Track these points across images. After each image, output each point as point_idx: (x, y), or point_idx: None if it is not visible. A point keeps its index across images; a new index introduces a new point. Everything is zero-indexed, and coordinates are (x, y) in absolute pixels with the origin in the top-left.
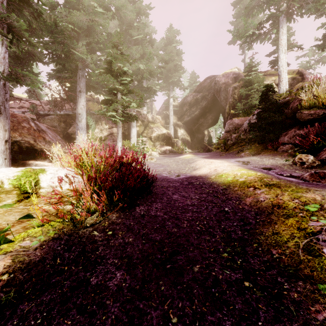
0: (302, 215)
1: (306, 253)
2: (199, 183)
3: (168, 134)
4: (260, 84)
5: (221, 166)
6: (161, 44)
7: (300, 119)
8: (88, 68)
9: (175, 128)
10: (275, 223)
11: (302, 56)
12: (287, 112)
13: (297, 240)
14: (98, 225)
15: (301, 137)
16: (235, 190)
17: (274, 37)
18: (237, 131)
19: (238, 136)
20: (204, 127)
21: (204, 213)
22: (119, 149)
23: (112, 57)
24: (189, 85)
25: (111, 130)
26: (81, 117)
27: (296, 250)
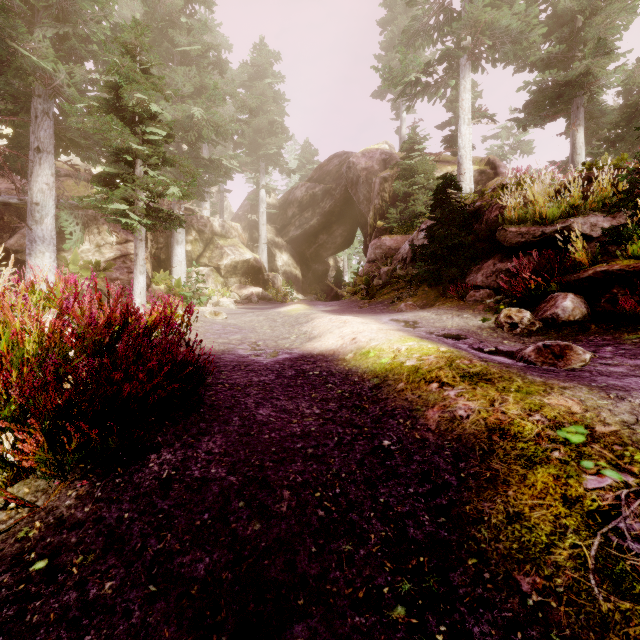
0: (561, 458)
1: (611, 588)
2: (320, 371)
3: (256, 261)
4: (429, 177)
5: (365, 331)
6: (241, 74)
7: (504, 242)
8: (63, 98)
9: (272, 250)
10: (506, 482)
11: (491, 137)
12: (478, 228)
13: (575, 540)
14: (0, 539)
15: (506, 275)
16: (400, 389)
17: (450, 96)
18: (389, 260)
19: (391, 270)
20: (328, 251)
21: (334, 460)
22: (140, 291)
23: (120, 75)
24: (299, 166)
25: (124, 248)
26: (41, 213)
27: (580, 577)
